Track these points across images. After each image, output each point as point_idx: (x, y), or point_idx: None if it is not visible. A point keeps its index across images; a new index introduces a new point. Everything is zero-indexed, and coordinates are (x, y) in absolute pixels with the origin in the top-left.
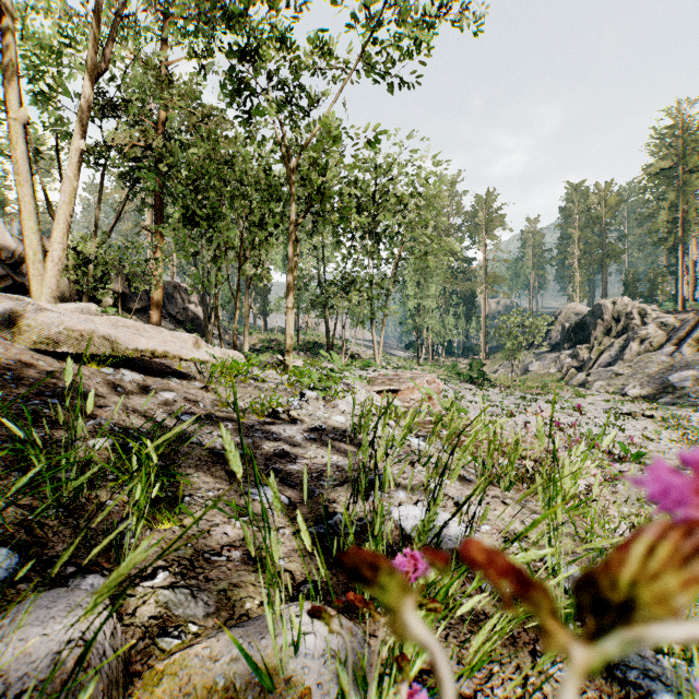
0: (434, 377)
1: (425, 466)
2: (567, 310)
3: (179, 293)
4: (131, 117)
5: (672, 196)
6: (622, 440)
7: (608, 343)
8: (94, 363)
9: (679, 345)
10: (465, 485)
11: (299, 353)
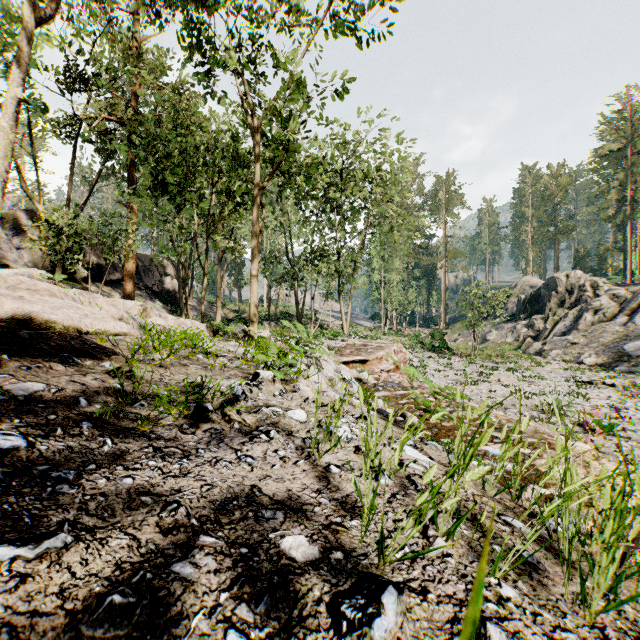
0: (400, 346)
1: (448, 536)
2: (522, 283)
3: (156, 266)
4: None
5: (621, 176)
6: (588, 410)
7: (562, 314)
8: None
9: (632, 316)
10: (539, 591)
11: (270, 323)
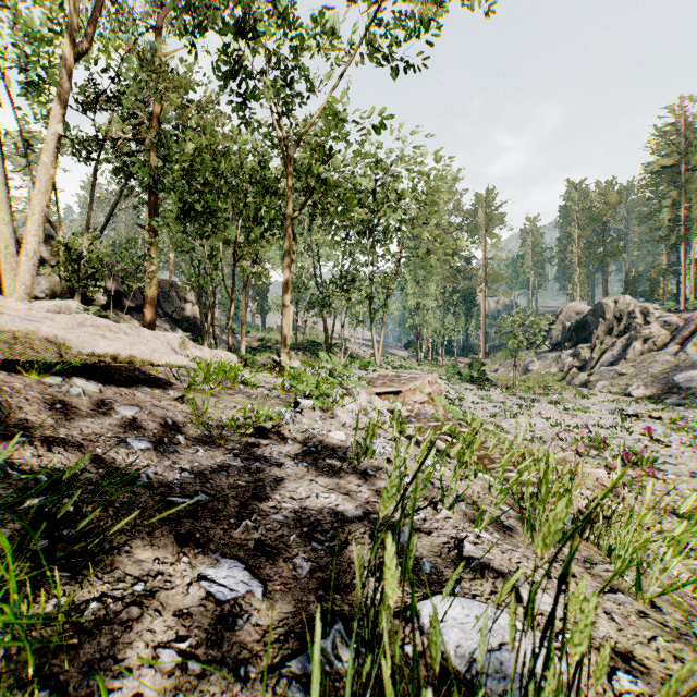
0: (435, 377)
1: (451, 509)
2: (568, 309)
3: (176, 291)
4: (125, 111)
5: (674, 193)
6: (631, 443)
7: (610, 342)
8: (35, 371)
9: (684, 345)
10: (507, 538)
11: (298, 352)
